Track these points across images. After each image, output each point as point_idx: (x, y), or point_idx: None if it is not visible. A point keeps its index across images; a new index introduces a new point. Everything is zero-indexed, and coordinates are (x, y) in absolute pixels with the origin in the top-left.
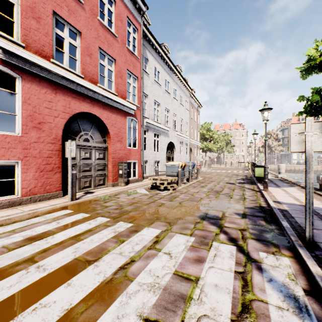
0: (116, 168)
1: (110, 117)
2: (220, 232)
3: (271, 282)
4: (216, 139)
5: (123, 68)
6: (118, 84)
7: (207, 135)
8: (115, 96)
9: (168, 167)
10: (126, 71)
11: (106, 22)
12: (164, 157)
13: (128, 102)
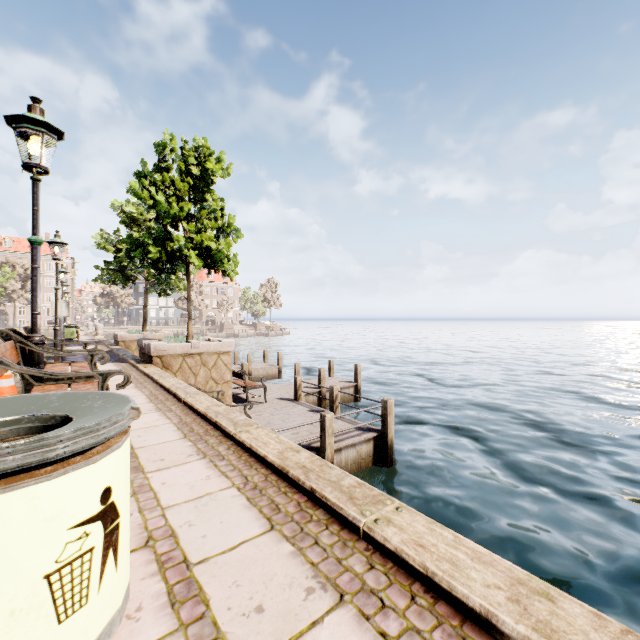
0: None
1: None
2: None
3: None
4: None
5: None
6: None
7: None
8: None
9: None
10: None
11: None
12: None
13: None
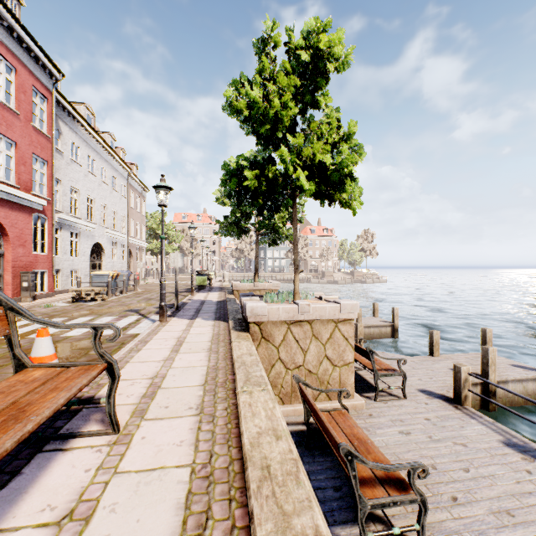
0: (18, 279)
1: (10, 216)
2: (136, 314)
3: (149, 319)
4: (173, 238)
5: (27, 152)
6: (21, 173)
7: (159, 230)
8: (18, 190)
9: (95, 278)
10: (31, 155)
11: (3, 96)
12: (87, 264)
13: (36, 197)
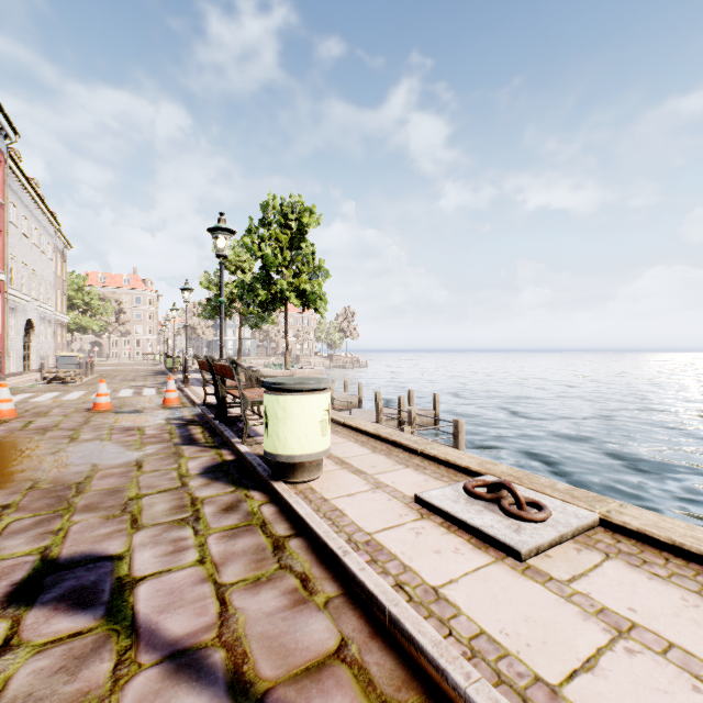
0: None
1: None
2: (146, 387)
3: None
4: (99, 310)
5: None
6: None
7: (77, 299)
8: None
9: (62, 359)
10: None
11: None
12: (22, 344)
13: None
